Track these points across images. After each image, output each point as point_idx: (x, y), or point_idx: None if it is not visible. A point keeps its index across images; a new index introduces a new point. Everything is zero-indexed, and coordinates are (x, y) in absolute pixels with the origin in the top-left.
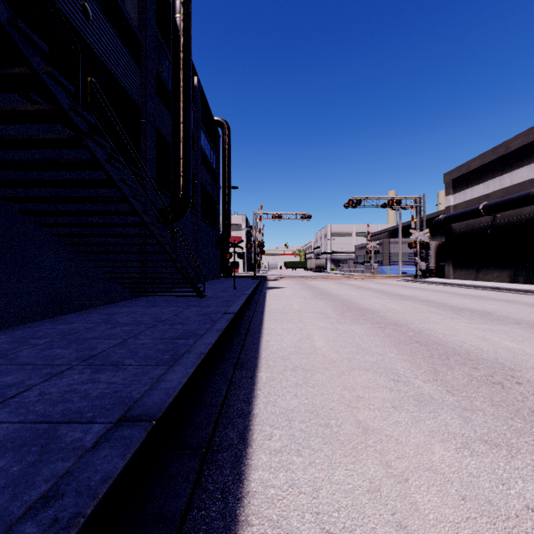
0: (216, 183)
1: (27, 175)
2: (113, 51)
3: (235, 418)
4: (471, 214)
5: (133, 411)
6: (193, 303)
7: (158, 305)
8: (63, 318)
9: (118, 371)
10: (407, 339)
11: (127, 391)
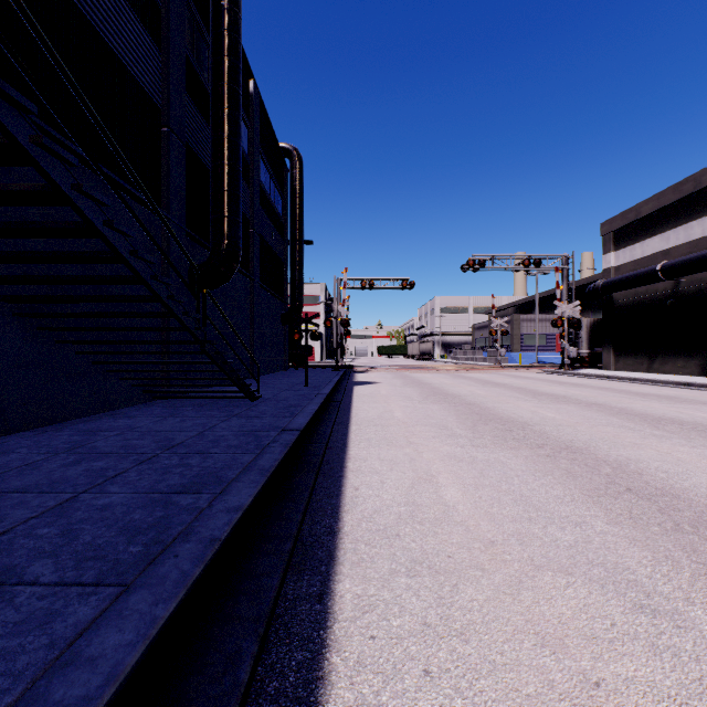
0: (282, 235)
1: None
2: (111, 11)
3: None
4: (644, 278)
5: None
6: (238, 410)
7: (179, 415)
8: (5, 440)
9: None
10: (607, 482)
11: None
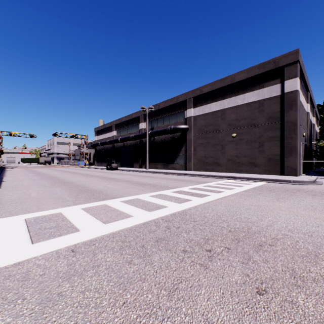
0: None
1: None
2: None
3: (1, 178)
4: (98, 144)
5: None
6: None
7: None
8: None
9: None
10: (39, 174)
11: None
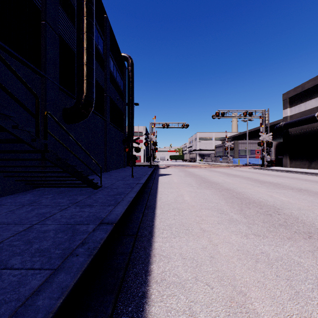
0: (123, 100)
1: None
2: None
3: None
4: (308, 120)
5: None
6: (81, 197)
7: (36, 202)
8: None
9: None
10: None
11: None
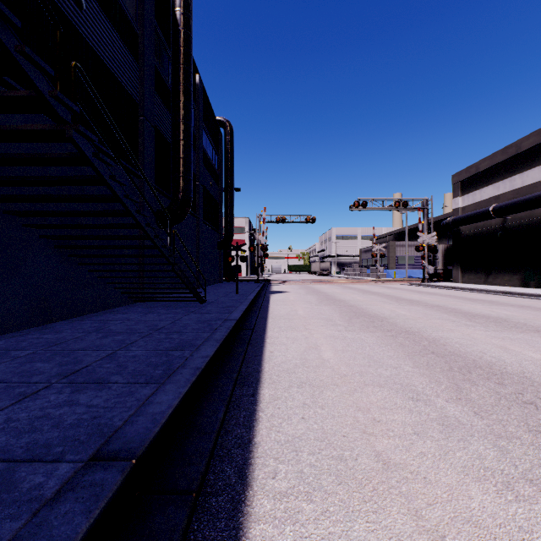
0: (218, 184)
1: (13, 173)
2: (109, 43)
3: (233, 448)
4: (481, 216)
5: (110, 445)
6: (193, 309)
7: (155, 312)
8: (53, 326)
9: (102, 391)
10: (422, 349)
11: (107, 417)
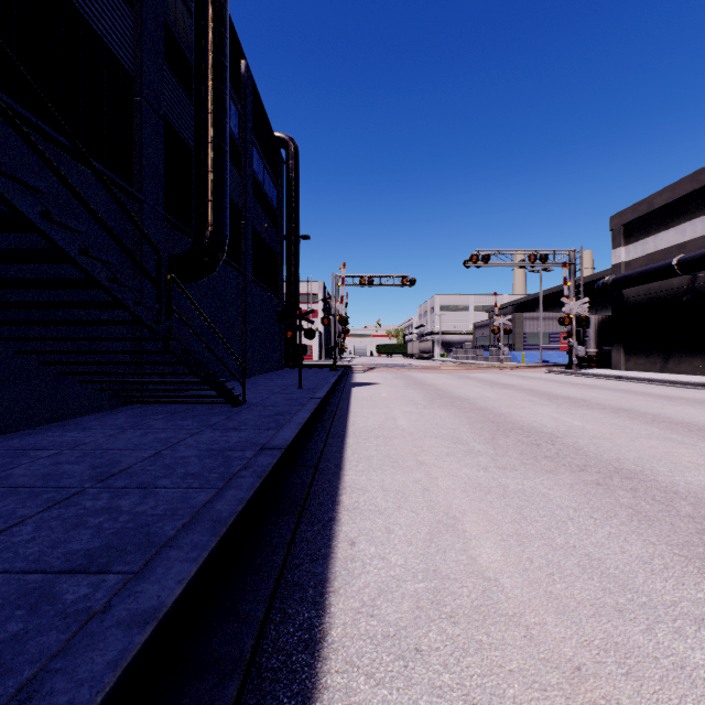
0: (278, 229)
1: None
2: None
3: None
4: (658, 273)
5: None
6: (216, 419)
7: (144, 425)
8: None
9: None
10: (698, 530)
11: None
